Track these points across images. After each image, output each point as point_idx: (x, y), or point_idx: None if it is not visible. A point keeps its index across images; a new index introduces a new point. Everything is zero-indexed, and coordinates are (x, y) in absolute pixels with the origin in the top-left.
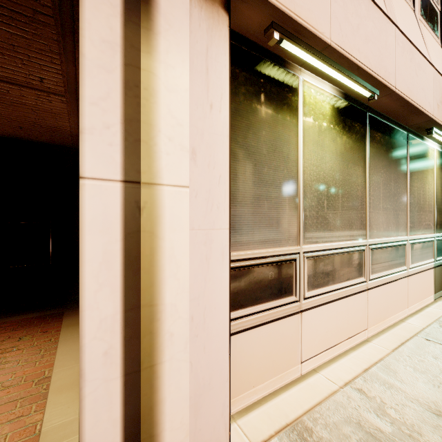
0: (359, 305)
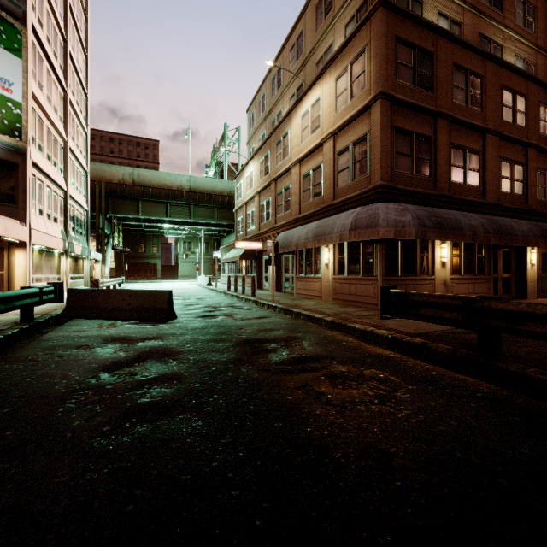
0: None
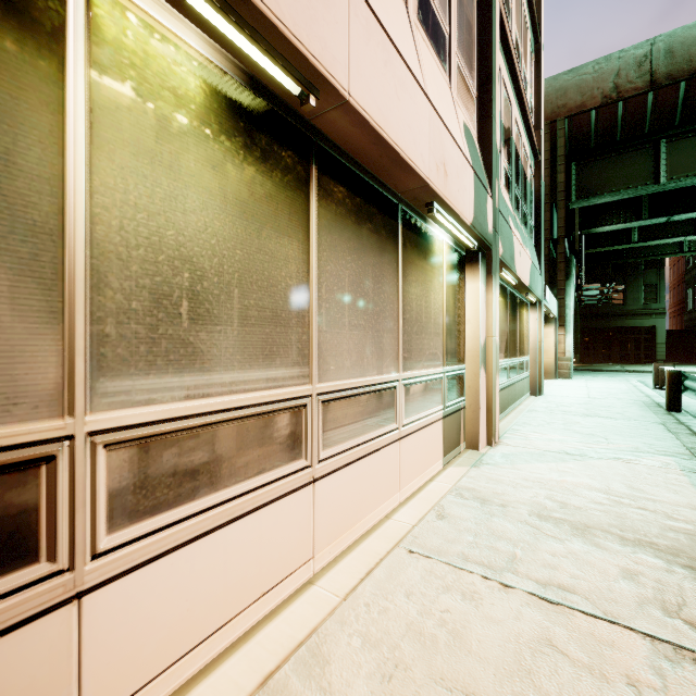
0: (293, 517)
